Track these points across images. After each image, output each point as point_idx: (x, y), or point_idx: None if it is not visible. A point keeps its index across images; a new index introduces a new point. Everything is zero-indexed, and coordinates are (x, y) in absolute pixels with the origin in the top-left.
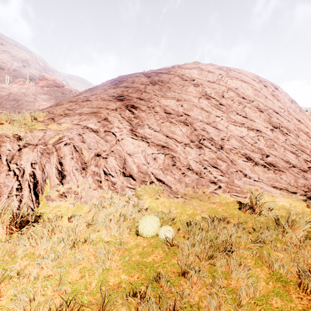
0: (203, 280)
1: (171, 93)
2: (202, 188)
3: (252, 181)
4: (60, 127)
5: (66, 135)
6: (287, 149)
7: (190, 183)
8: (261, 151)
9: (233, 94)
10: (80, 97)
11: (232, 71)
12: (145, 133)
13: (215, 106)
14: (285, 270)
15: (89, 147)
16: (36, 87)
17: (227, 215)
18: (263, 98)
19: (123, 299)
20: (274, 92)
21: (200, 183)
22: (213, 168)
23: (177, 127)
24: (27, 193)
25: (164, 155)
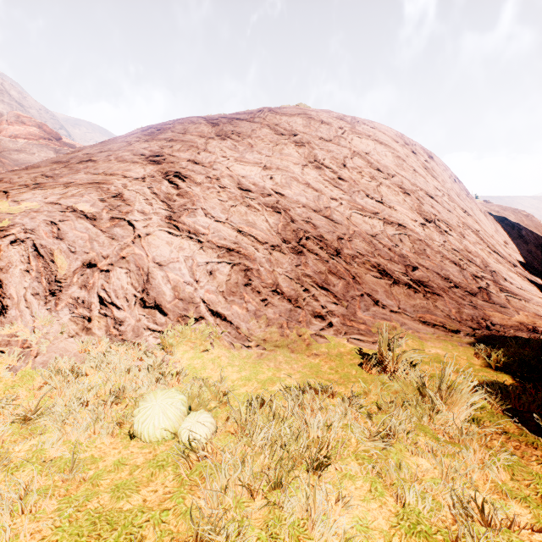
0: None
1: (254, 154)
2: (298, 327)
3: (388, 312)
4: (14, 208)
5: (18, 222)
6: (446, 257)
7: (275, 319)
8: (404, 261)
9: (361, 162)
10: (78, 155)
11: (361, 124)
12: (197, 225)
13: (331, 181)
14: (426, 506)
15: (72, 249)
16: (0, 137)
17: (336, 379)
18: (410, 172)
19: None
20: (428, 162)
21: (295, 319)
22: (321, 291)
23: (260, 215)
24: None
25: (229, 266)
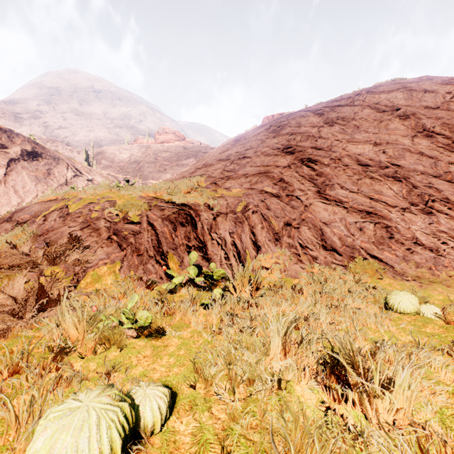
0: None
1: (361, 134)
2: (446, 270)
3: None
4: (234, 193)
5: (250, 202)
6: None
7: (423, 263)
8: None
9: None
10: (232, 154)
11: None
12: (338, 196)
13: (446, 146)
14: None
15: (276, 215)
16: (156, 144)
17: None
18: None
19: (429, 351)
20: None
21: (441, 264)
22: None
23: (383, 185)
24: (235, 263)
25: (372, 225)
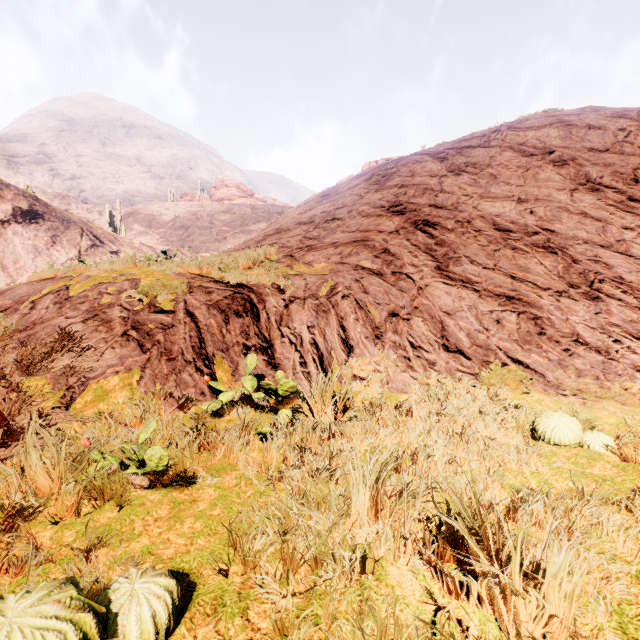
0: None
1: (500, 187)
2: (620, 380)
3: None
4: (316, 269)
5: (339, 282)
6: None
7: (587, 370)
8: None
9: None
10: (316, 215)
11: None
12: (467, 274)
13: (618, 204)
14: None
15: (376, 301)
16: (211, 202)
17: None
18: None
19: (598, 504)
20: None
21: (613, 371)
22: (638, 342)
23: (531, 258)
24: (315, 370)
25: (515, 315)
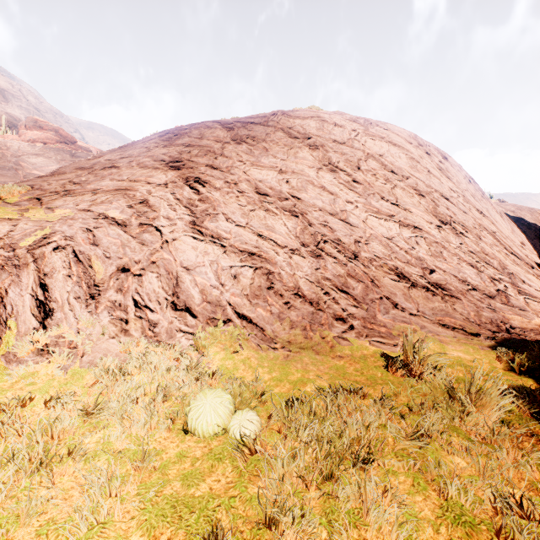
0: (308, 537)
1: (269, 158)
2: (321, 329)
3: (408, 315)
4: (50, 215)
5: (58, 230)
6: (463, 259)
7: (298, 322)
8: (421, 263)
9: (375, 165)
10: (100, 161)
11: (374, 126)
12: (219, 230)
13: (346, 184)
14: (469, 499)
15: (107, 254)
16: (19, 142)
17: (363, 380)
18: (425, 174)
19: None
20: (442, 163)
21: (318, 321)
22: (341, 294)
23: (278, 219)
24: None
25: (252, 270)
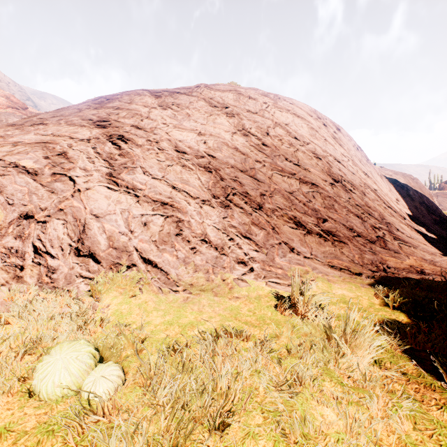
0: None
1: (190, 122)
2: (223, 272)
3: (302, 258)
4: None
5: None
6: (351, 211)
7: (202, 266)
8: (316, 214)
9: (281, 132)
10: (32, 119)
11: (282, 100)
12: (135, 181)
13: (256, 146)
14: None
15: (10, 201)
16: None
17: (253, 320)
18: (322, 141)
19: None
20: (336, 133)
21: (220, 265)
22: (244, 240)
23: (193, 174)
24: None
25: (163, 218)
